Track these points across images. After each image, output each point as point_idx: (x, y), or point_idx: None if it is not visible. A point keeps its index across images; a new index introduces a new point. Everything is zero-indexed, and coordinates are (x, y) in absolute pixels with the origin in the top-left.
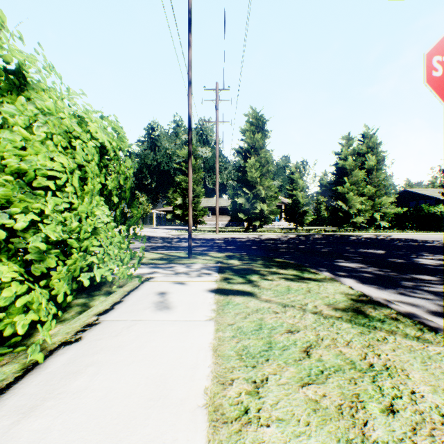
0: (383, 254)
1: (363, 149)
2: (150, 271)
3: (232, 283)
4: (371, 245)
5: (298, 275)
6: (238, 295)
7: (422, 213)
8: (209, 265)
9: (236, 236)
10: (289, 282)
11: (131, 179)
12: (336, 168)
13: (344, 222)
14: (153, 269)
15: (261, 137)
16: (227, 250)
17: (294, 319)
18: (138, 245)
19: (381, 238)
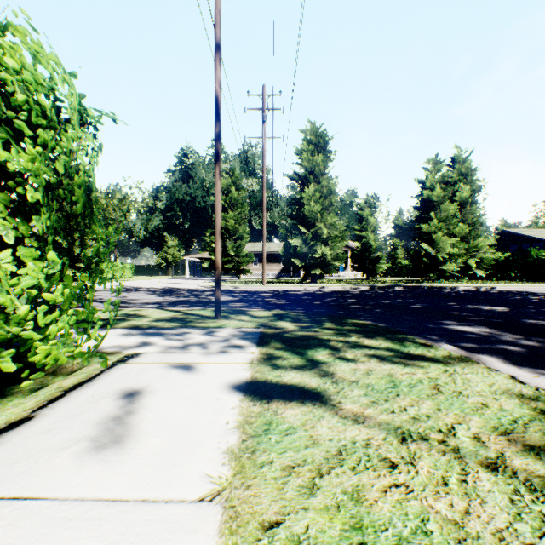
0: (507, 312)
1: (453, 177)
2: (140, 342)
3: (281, 367)
4: (479, 299)
5: (399, 350)
6: (293, 401)
7: (529, 259)
8: (245, 330)
9: (289, 288)
10: (389, 366)
11: (158, 218)
12: (420, 201)
13: (430, 270)
14: (149, 338)
15: (323, 160)
16: (276, 306)
17: (450, 497)
18: (152, 299)
19: (485, 291)
